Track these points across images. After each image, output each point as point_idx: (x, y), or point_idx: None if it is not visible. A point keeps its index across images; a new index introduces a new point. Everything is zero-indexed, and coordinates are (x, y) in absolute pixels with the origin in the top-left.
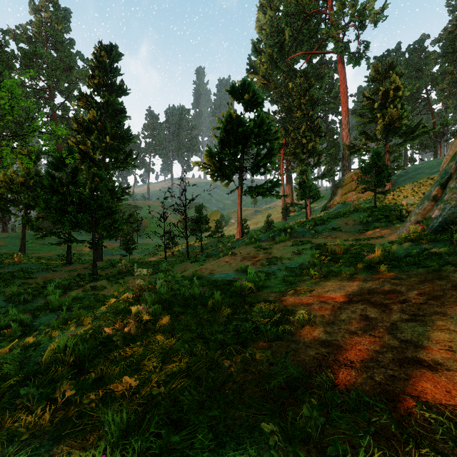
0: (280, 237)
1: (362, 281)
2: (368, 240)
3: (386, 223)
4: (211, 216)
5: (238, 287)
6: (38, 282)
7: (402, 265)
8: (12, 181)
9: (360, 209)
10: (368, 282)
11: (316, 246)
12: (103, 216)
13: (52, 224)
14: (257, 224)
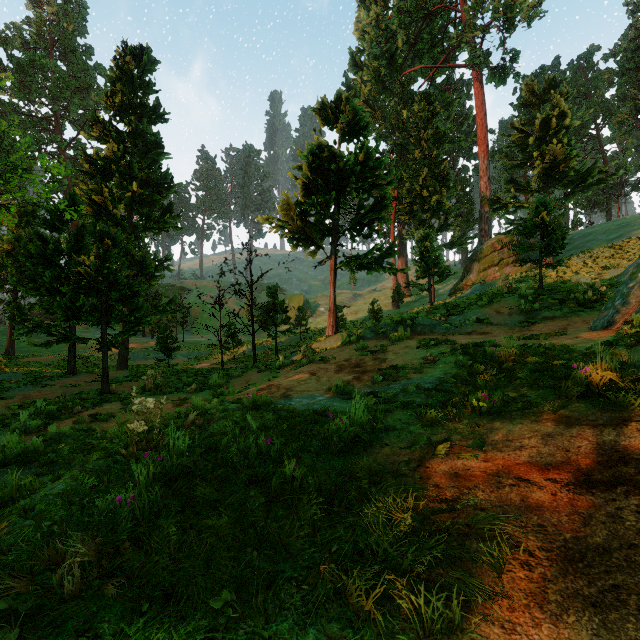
0: (397, 333)
1: (588, 426)
2: (544, 339)
3: (563, 312)
4: (291, 302)
5: (333, 432)
6: (11, 405)
7: None
8: None
9: (518, 290)
10: (603, 429)
11: (461, 349)
12: (120, 299)
13: (46, 313)
14: (357, 314)
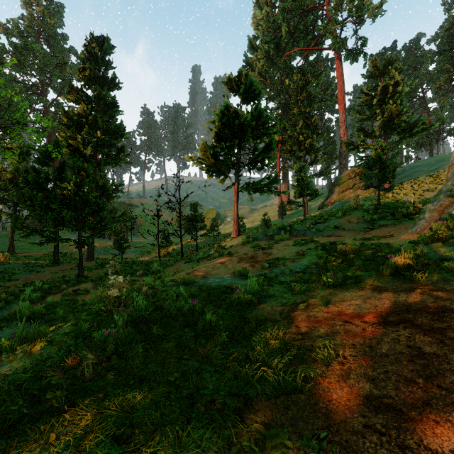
0: (280, 236)
1: (392, 292)
2: (377, 240)
3: (393, 221)
4: (207, 214)
5: (235, 297)
6: (17, 285)
7: (439, 271)
8: (0, 178)
9: (363, 206)
10: (400, 293)
11: (321, 246)
12: (90, 213)
13: (38, 222)
14: (253, 222)
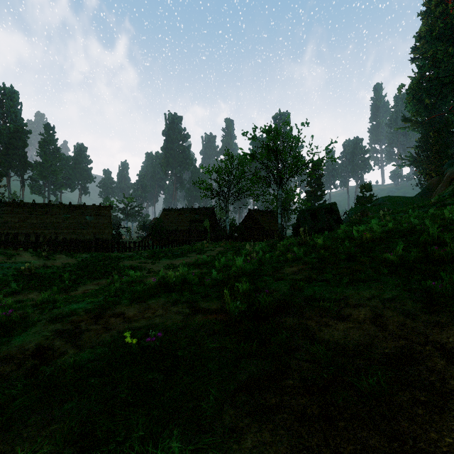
0: None
1: None
2: None
3: None
4: None
5: None
6: None
7: None
8: None
9: None
10: None
11: None
12: None
13: None
14: None
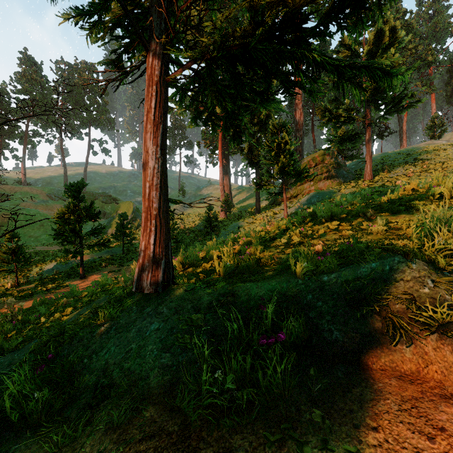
0: None
1: None
2: None
3: None
4: (120, 210)
5: None
6: None
7: None
8: None
9: None
10: None
11: None
12: None
13: None
14: (187, 222)
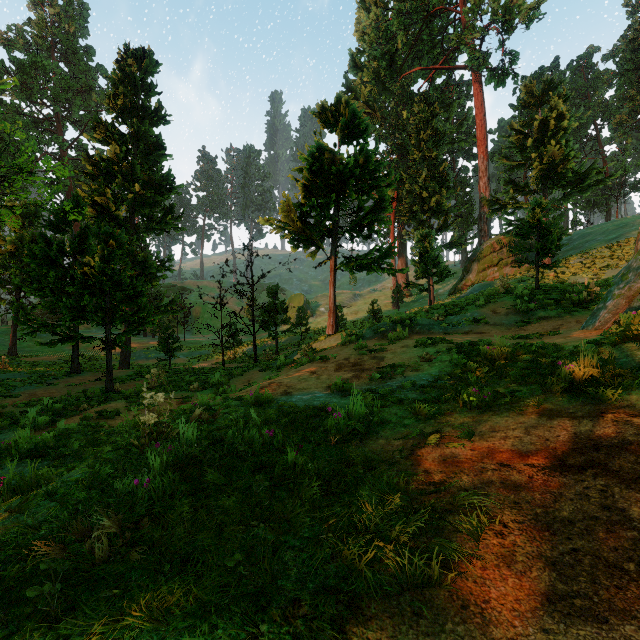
0: (396, 333)
1: (568, 418)
2: (538, 339)
3: (558, 312)
4: (291, 302)
5: (332, 425)
6: (18, 403)
7: (638, 386)
8: None
9: (515, 290)
10: (581, 420)
11: (457, 348)
12: (124, 300)
13: (50, 313)
14: (357, 314)
